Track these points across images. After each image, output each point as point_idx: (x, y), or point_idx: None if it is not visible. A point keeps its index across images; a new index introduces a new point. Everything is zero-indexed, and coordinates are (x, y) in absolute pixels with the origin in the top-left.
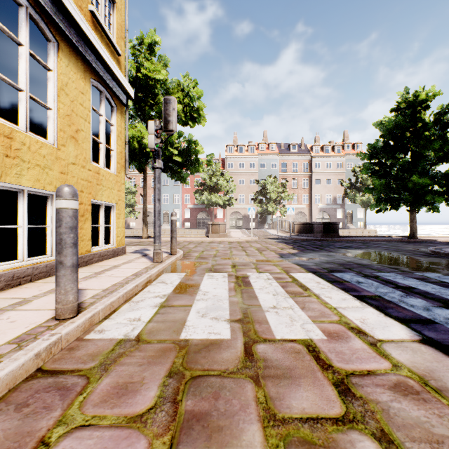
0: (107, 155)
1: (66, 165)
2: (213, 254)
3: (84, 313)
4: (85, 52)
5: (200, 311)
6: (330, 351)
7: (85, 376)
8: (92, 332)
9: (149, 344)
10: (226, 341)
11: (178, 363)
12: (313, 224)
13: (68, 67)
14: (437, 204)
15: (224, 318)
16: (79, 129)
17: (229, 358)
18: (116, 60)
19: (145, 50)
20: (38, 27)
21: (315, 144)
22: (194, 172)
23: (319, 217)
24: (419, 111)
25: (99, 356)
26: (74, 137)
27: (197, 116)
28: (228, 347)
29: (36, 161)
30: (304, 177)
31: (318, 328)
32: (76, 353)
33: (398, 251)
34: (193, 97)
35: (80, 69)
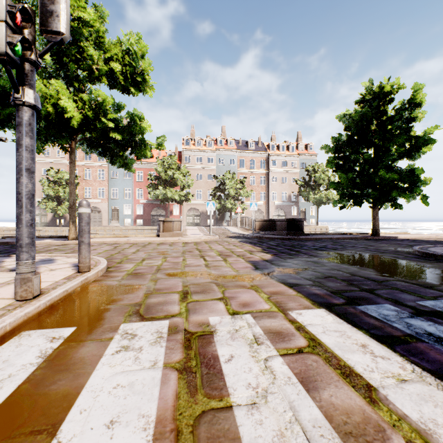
0: None
1: None
2: (157, 265)
3: None
4: None
5: None
6: None
7: None
8: None
9: None
10: None
11: None
12: (276, 221)
13: None
14: (395, 201)
15: None
16: None
17: None
18: None
19: None
20: None
21: (272, 142)
22: (140, 156)
23: (275, 214)
24: (383, 104)
25: None
26: None
27: (142, 82)
28: None
29: None
30: (261, 174)
31: None
32: None
33: (383, 253)
34: (136, 53)
35: None
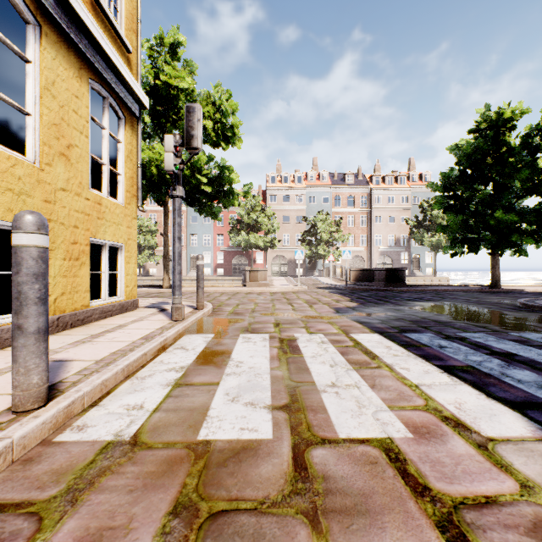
0: (113, 181)
1: (53, 191)
2: (251, 308)
3: (58, 400)
4: (80, 43)
5: (230, 392)
6: (422, 459)
7: (36, 515)
8: (68, 430)
9: (149, 451)
10: (267, 443)
11: (191, 487)
12: (374, 270)
13: (55, 60)
14: (524, 246)
15: (264, 404)
16: (72, 144)
17: (270, 475)
18: (125, 58)
19: (166, 53)
20: (12, 2)
21: (375, 173)
22: (228, 205)
23: (380, 262)
24: (503, 132)
25: (68, 475)
26: (65, 154)
27: (231, 136)
28: (269, 455)
29: (7, 183)
30: (361, 213)
31: (399, 419)
32: (34, 468)
33: (481, 304)
34: (227, 111)
35: (73, 64)
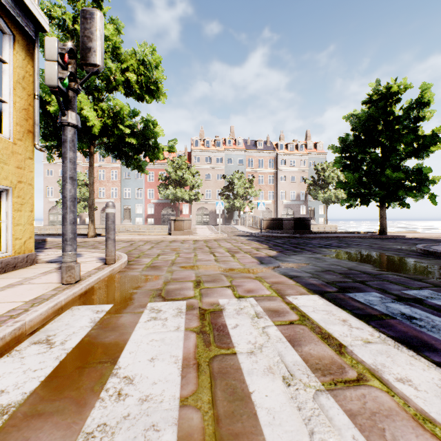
0: None
1: None
2: (171, 259)
3: None
4: None
5: None
6: None
7: None
8: None
9: None
10: None
11: None
12: (284, 219)
13: None
14: (403, 200)
15: None
16: None
17: None
18: None
19: (88, 3)
20: None
21: (280, 141)
22: (153, 158)
23: (284, 213)
24: (390, 104)
25: None
26: None
27: (155, 90)
28: None
29: None
30: (269, 173)
31: None
32: None
33: (386, 250)
34: (150, 64)
35: None
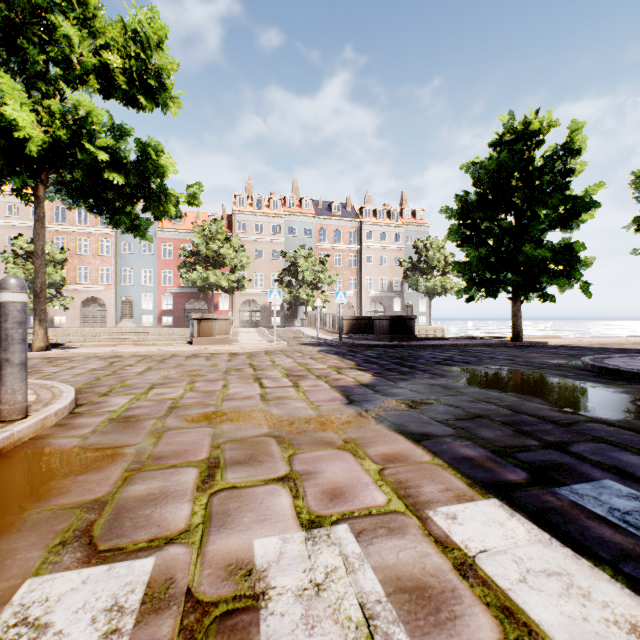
0: None
1: None
2: (173, 398)
3: None
4: None
5: None
6: None
7: None
8: None
9: None
10: None
11: None
12: (374, 319)
13: None
14: (543, 291)
15: None
16: None
17: None
18: None
19: None
20: None
21: (365, 205)
22: (158, 213)
23: (371, 310)
24: (528, 148)
25: None
26: None
27: (159, 89)
28: None
29: None
30: (350, 251)
31: None
32: None
33: (541, 368)
34: (147, 38)
35: None
